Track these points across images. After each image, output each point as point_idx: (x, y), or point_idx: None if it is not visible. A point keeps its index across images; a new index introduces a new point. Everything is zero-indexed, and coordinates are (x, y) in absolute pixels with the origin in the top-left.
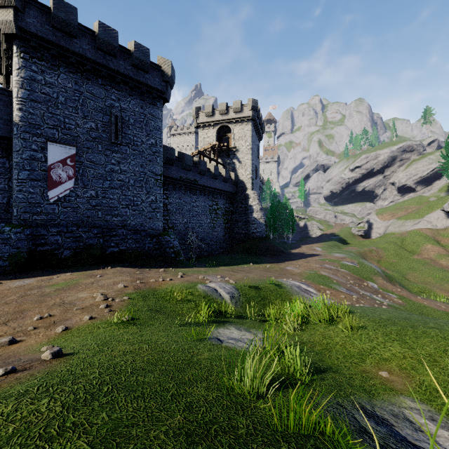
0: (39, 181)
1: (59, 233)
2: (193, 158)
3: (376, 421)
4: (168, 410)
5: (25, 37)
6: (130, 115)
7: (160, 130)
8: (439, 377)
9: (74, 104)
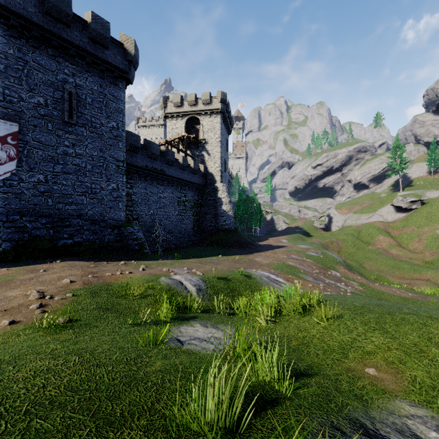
0: None
1: None
2: (161, 148)
3: None
4: None
5: None
6: (87, 93)
7: (122, 112)
8: (430, 370)
9: (16, 73)
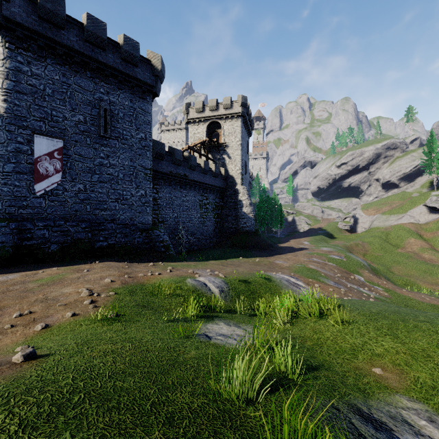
0: (25, 174)
1: (46, 227)
2: (184, 153)
3: (374, 426)
4: (145, 424)
5: (10, 27)
6: (120, 109)
7: (150, 124)
8: (434, 373)
9: (61, 96)
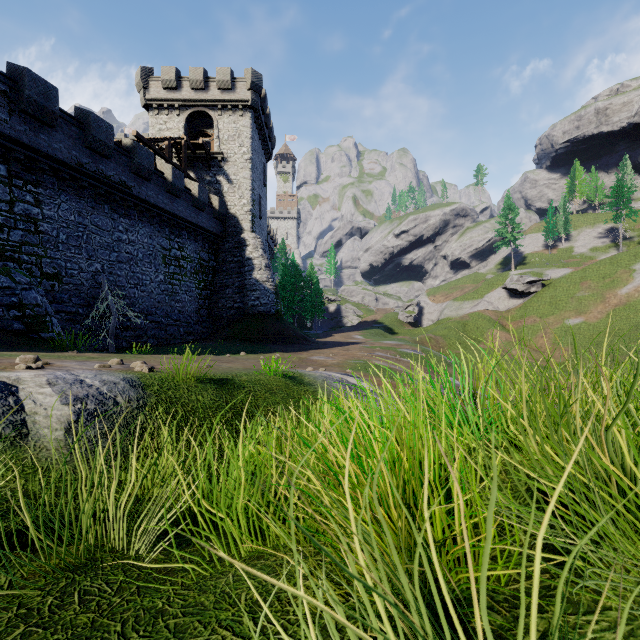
0: None
1: None
2: (122, 140)
3: None
4: None
5: None
6: None
7: None
8: None
9: None
